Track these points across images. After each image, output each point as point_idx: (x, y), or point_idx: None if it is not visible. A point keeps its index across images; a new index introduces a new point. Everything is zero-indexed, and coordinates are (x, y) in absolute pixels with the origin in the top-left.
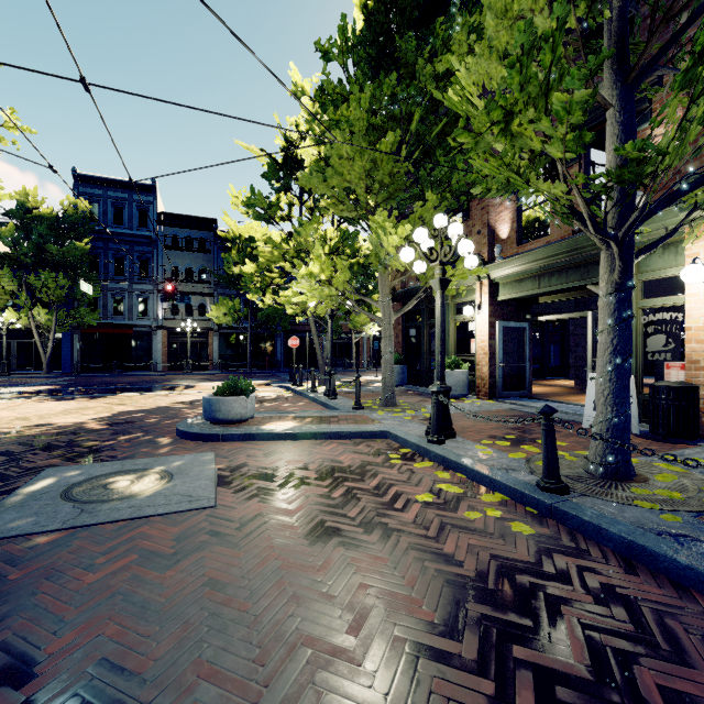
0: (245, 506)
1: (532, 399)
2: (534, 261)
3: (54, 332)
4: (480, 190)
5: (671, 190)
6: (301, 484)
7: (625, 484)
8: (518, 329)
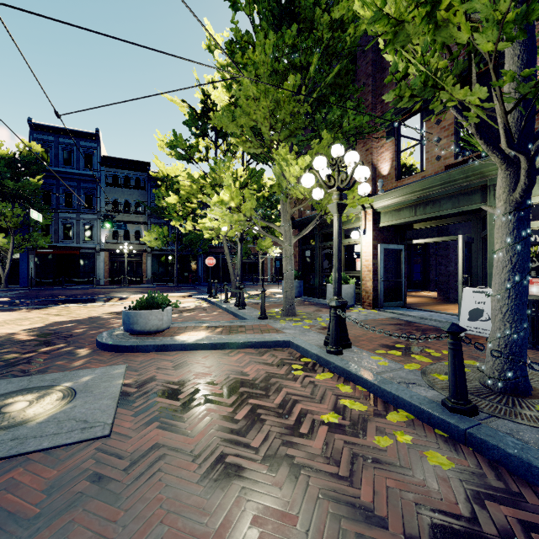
0: (142, 434)
1: (408, 309)
2: (411, 193)
3: (11, 253)
4: (392, 97)
5: (535, 129)
6: (206, 402)
7: (527, 401)
8: (396, 250)
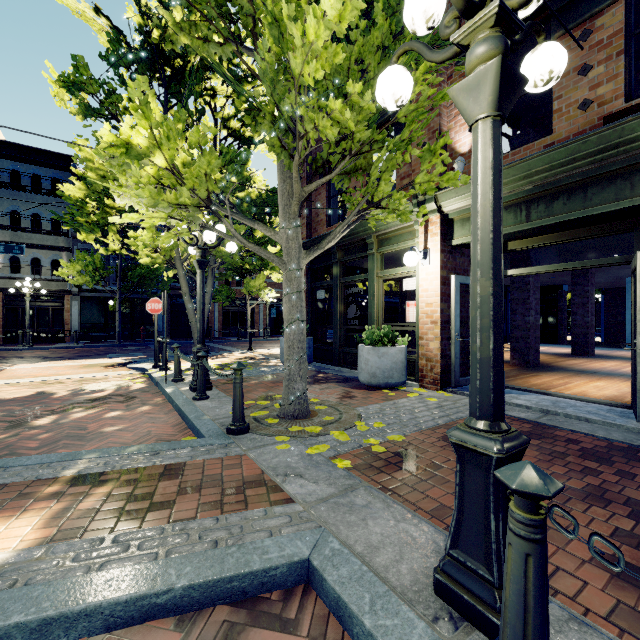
0: None
1: None
2: (524, 176)
3: None
4: None
5: None
6: None
7: None
8: None
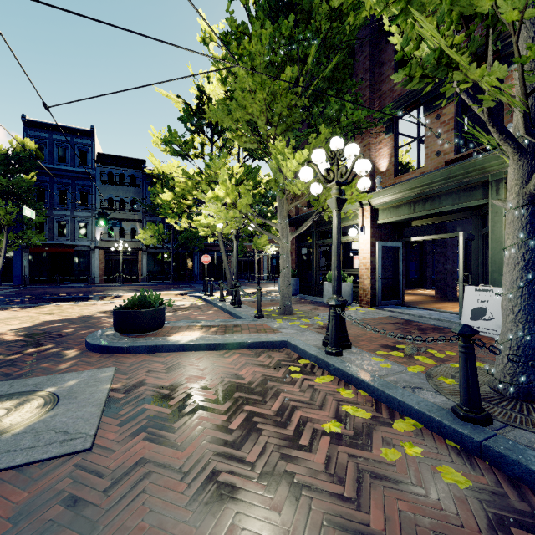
0: (127, 447)
1: (406, 307)
2: (410, 189)
3: (4, 251)
4: (401, 77)
5: None
6: (198, 409)
7: None
8: (394, 248)
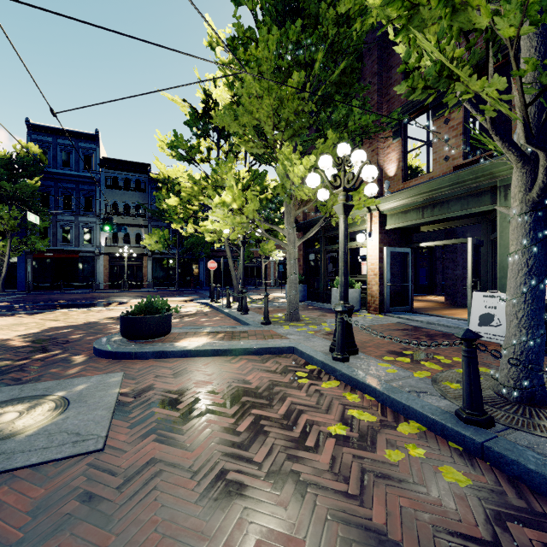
0: (138, 448)
1: (415, 314)
2: (418, 194)
3: (8, 257)
4: (404, 89)
5: None
6: (206, 413)
7: (545, 411)
8: (402, 254)
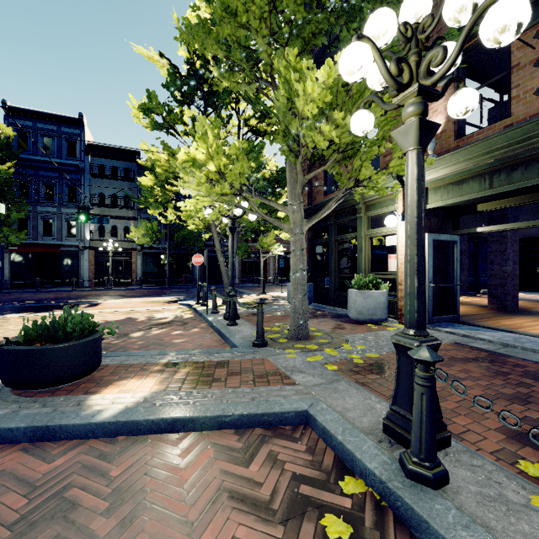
0: None
1: (468, 326)
2: (486, 152)
3: None
4: None
5: None
6: None
7: None
8: (446, 243)
